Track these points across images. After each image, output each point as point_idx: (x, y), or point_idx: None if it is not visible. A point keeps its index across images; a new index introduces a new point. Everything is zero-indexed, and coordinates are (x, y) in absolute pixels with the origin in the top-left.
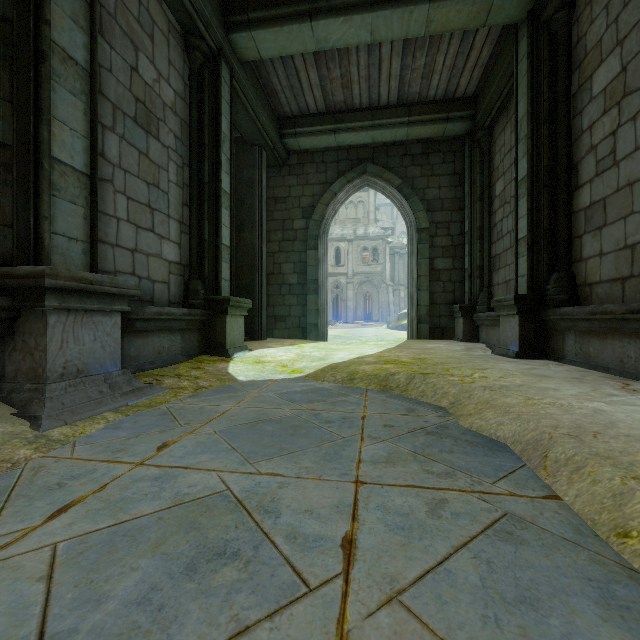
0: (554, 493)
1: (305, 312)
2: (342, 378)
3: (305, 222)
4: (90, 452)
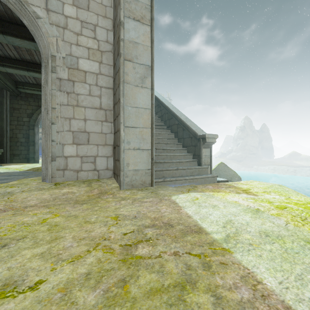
0: None
1: (29, 153)
2: (35, 170)
3: (29, 119)
4: None
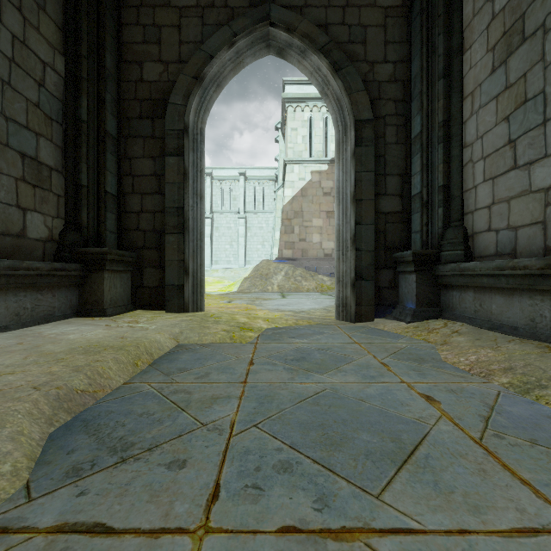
0: (121, 385)
1: None
2: None
3: None
4: (469, 388)
